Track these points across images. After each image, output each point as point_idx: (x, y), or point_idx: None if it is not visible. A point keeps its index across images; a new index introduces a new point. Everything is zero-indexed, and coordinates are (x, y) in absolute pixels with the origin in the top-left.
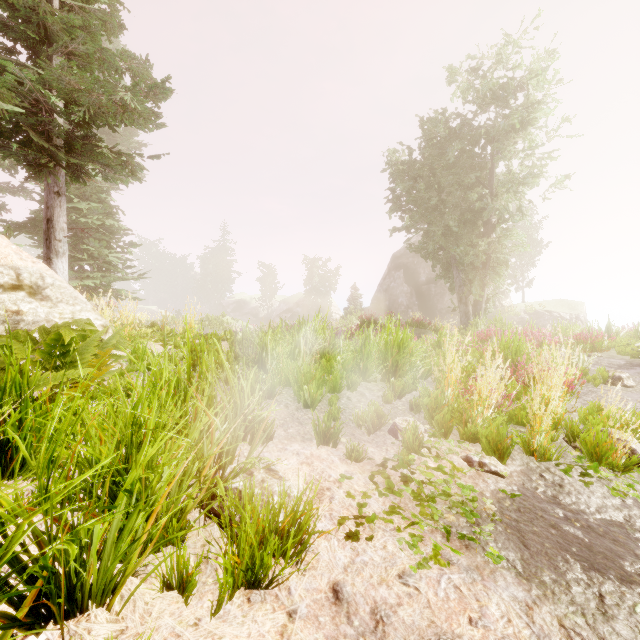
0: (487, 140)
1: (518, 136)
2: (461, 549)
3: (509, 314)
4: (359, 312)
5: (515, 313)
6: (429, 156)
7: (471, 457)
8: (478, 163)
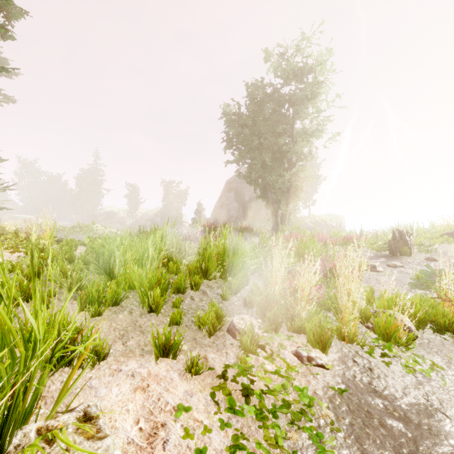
0: (290, 104)
1: (310, 103)
2: None
3: (301, 223)
4: (203, 221)
5: (305, 222)
6: (252, 111)
7: (300, 352)
8: (284, 119)
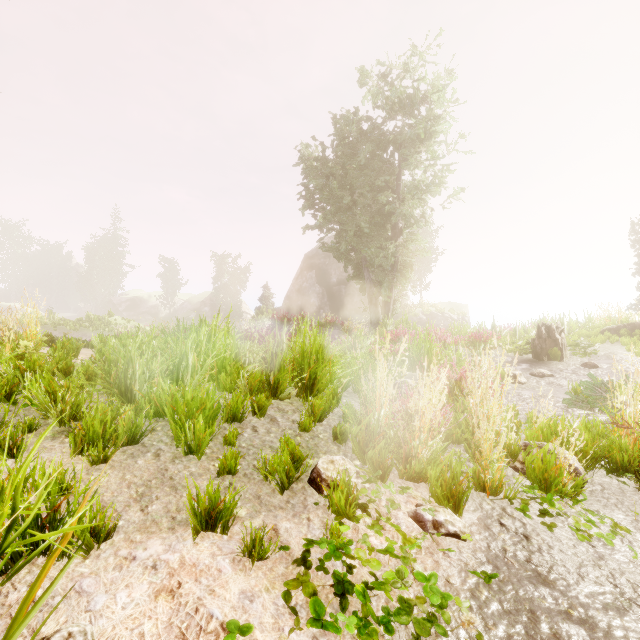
0: (395, 147)
1: (423, 145)
2: None
3: (410, 315)
4: (271, 312)
5: (415, 314)
6: (342, 155)
7: (422, 514)
8: (387, 168)
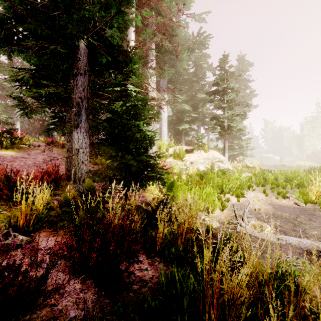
0: None
1: None
2: (268, 204)
3: None
4: None
5: None
6: None
7: (295, 202)
8: None
